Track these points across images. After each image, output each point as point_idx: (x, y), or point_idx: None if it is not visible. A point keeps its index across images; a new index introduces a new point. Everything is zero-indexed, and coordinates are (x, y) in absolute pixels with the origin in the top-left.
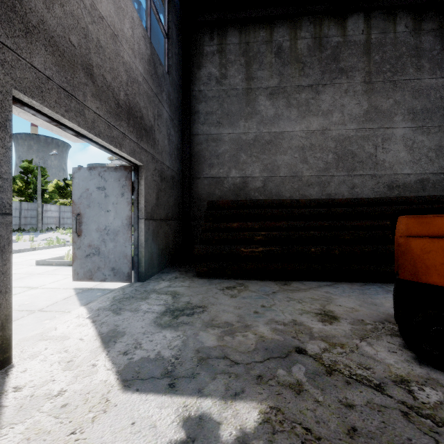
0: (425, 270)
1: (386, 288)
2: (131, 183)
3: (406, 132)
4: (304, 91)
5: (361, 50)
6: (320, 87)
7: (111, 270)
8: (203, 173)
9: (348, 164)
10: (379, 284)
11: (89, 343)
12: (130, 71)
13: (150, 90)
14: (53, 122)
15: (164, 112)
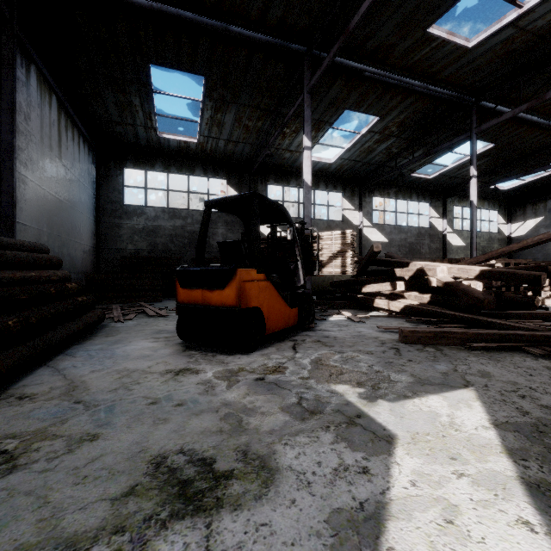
0: (250, 300)
1: (92, 349)
2: None
3: None
4: None
5: None
6: None
7: None
8: None
9: None
10: (75, 350)
11: (406, 548)
12: None
13: None
14: None
15: None
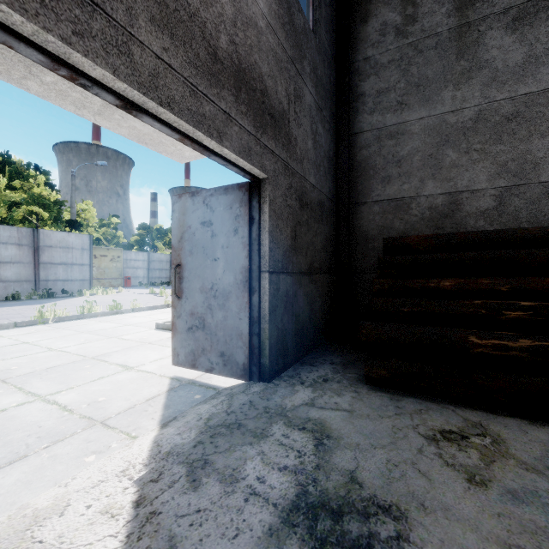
0: None
1: None
2: (248, 211)
3: None
4: None
5: None
6: None
7: (219, 356)
8: (372, 195)
9: None
10: None
11: None
12: (240, 3)
13: (280, 49)
14: (58, 67)
15: (306, 93)
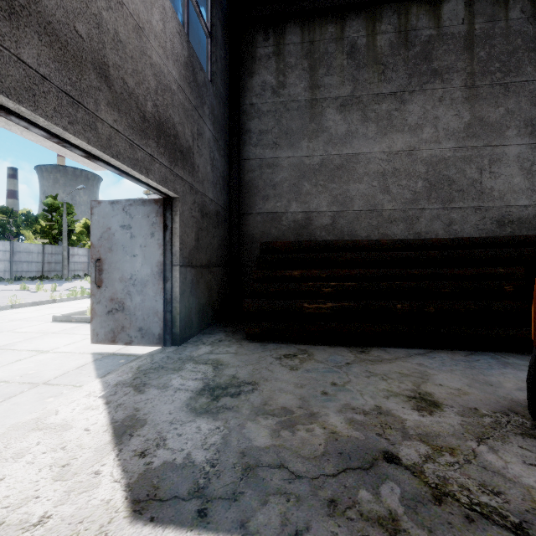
0: None
1: (501, 359)
2: (163, 220)
3: (523, 151)
4: (385, 101)
5: (460, 45)
6: (407, 94)
7: (138, 331)
8: (256, 208)
9: (444, 193)
10: (490, 354)
11: (97, 435)
12: (160, 76)
13: (187, 102)
14: (53, 138)
15: (206, 130)
